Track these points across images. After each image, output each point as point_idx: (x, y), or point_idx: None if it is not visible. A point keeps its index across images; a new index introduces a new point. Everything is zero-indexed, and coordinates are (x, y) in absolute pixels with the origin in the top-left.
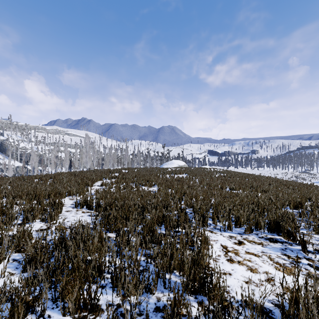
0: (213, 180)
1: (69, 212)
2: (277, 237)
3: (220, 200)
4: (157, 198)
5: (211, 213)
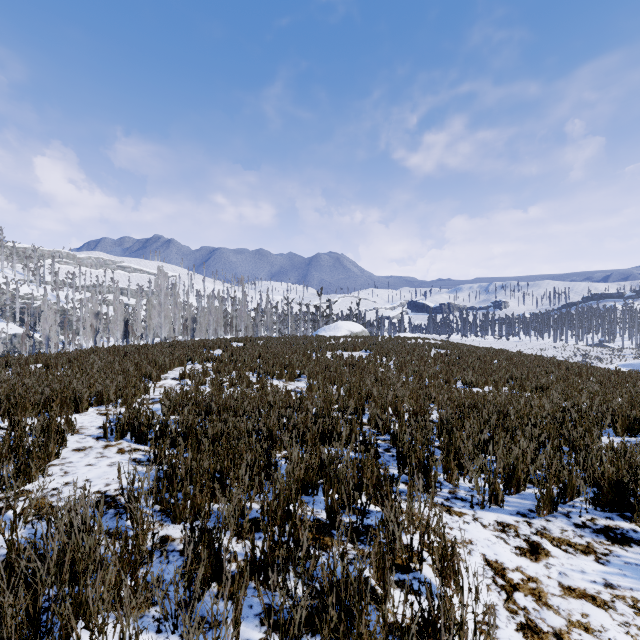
0: (427, 365)
1: (82, 451)
2: (623, 523)
3: (451, 413)
4: (305, 410)
5: (435, 448)
